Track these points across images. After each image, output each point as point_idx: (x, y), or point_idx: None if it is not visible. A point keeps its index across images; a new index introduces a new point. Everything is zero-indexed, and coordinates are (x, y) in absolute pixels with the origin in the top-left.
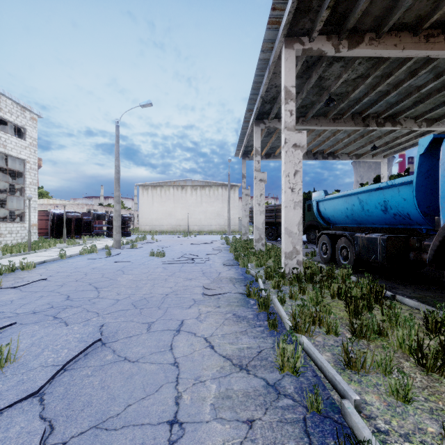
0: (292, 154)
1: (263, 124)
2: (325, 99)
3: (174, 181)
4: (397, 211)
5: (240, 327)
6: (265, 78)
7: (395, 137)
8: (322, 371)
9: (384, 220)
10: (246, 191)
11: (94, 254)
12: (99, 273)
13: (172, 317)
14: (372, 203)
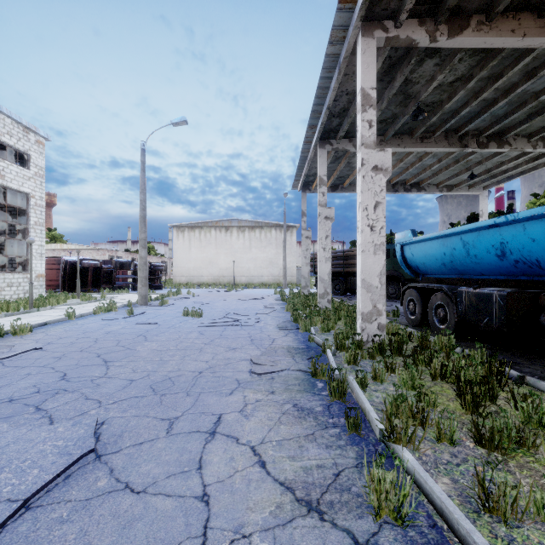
0: (371, 179)
1: (330, 145)
2: (411, 111)
3: (217, 221)
4: (520, 256)
5: (304, 428)
6: (333, 81)
7: (499, 162)
8: (445, 518)
9: (499, 269)
10: (307, 233)
11: (112, 312)
12: (113, 340)
13: (205, 409)
14: (482, 246)
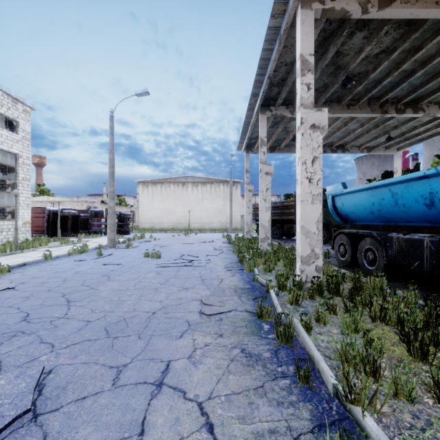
0: (310, 136)
1: (270, 111)
2: (340, 80)
3: (175, 178)
4: None
5: (253, 379)
6: (274, 52)
7: (413, 126)
8: None
9: (426, 216)
10: (249, 187)
11: (84, 254)
12: (80, 279)
13: (154, 355)
14: (411, 196)
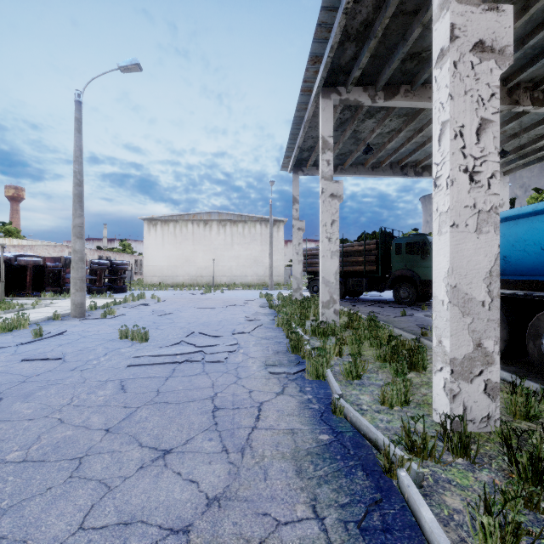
0: (472, 70)
1: (337, 94)
2: None
3: (194, 214)
4: None
5: None
6: None
7: (538, 135)
8: None
9: None
10: (299, 223)
11: (15, 332)
12: None
13: None
14: None
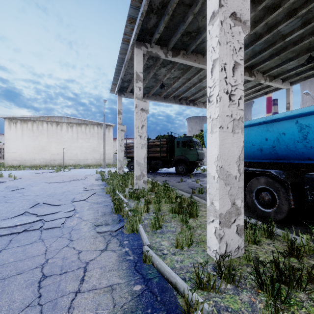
0: (230, 29)
1: (145, 47)
2: None
3: (48, 117)
4: None
5: None
6: None
7: None
8: None
9: None
10: (122, 127)
11: None
12: None
13: None
14: None
